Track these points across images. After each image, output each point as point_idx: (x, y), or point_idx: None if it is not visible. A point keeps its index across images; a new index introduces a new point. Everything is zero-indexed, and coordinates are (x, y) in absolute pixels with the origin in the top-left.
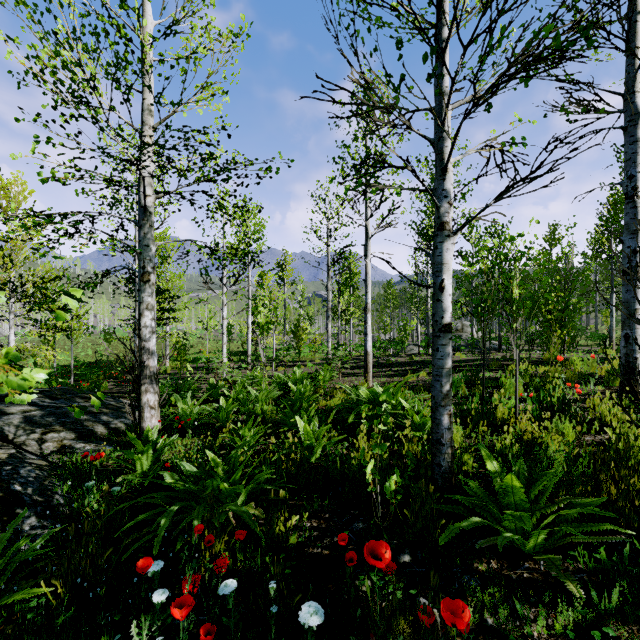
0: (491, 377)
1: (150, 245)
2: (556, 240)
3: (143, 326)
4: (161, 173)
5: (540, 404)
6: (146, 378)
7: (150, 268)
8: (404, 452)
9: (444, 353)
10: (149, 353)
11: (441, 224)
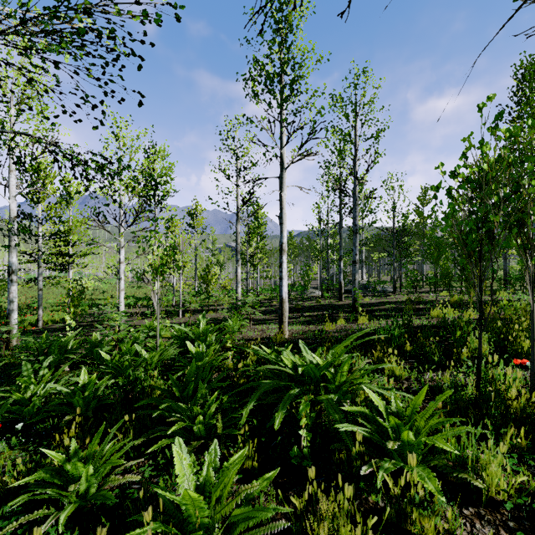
0: (420, 325)
1: None
2: (427, 200)
3: None
4: None
5: None
6: None
7: None
8: None
9: None
10: None
11: None
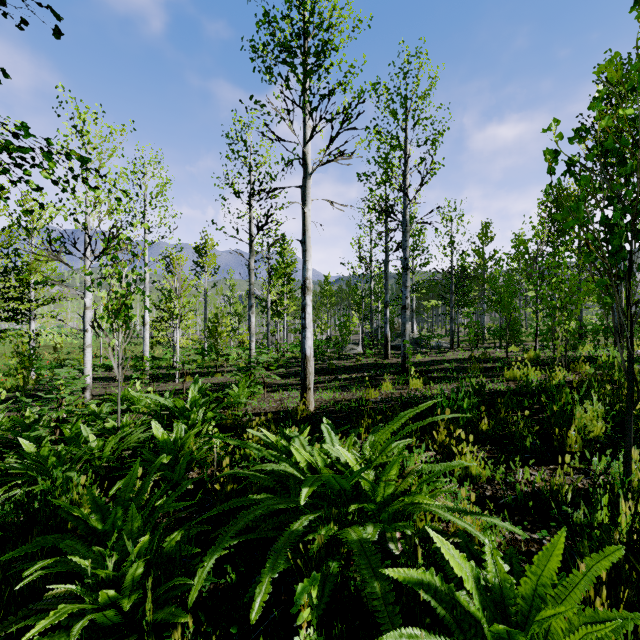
0: (494, 391)
1: None
2: (488, 238)
3: None
4: None
5: None
6: None
7: None
8: None
9: None
10: None
11: None
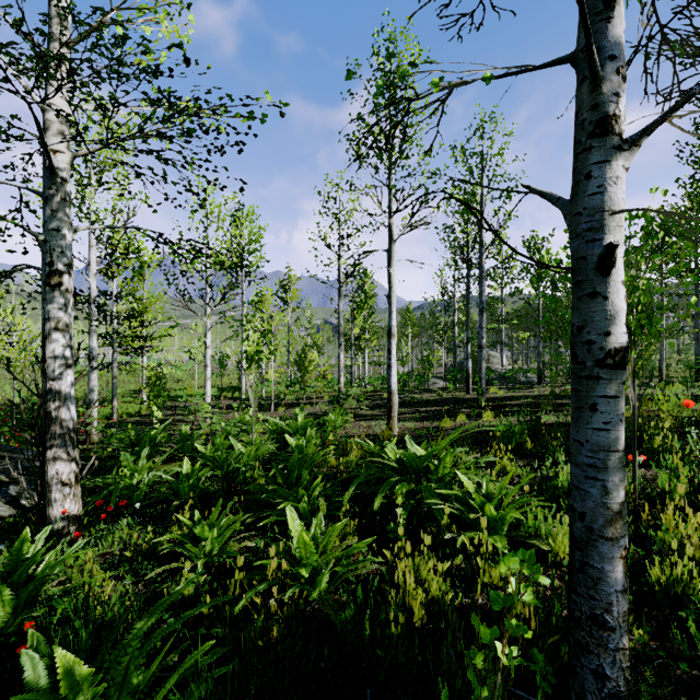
0: (553, 423)
1: (62, 229)
2: None
3: (49, 356)
4: (70, 107)
5: (689, 483)
6: (54, 438)
7: (62, 265)
8: (479, 582)
9: (610, 416)
10: (60, 398)
11: (601, 121)
